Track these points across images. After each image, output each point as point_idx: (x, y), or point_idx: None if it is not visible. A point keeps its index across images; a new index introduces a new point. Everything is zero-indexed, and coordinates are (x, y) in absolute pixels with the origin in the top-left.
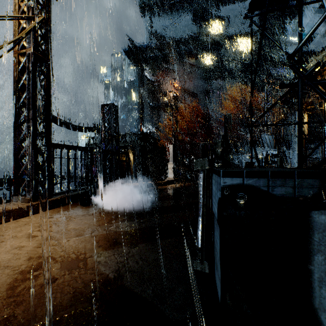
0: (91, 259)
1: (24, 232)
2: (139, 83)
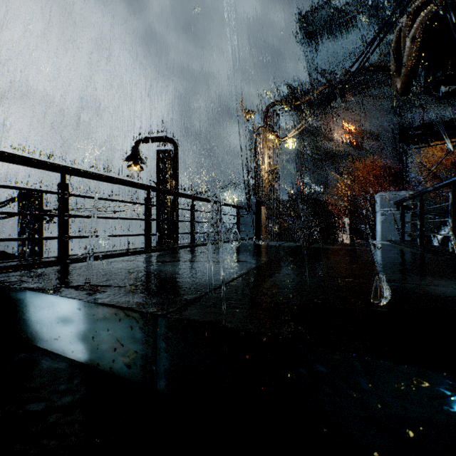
0: None
1: None
2: (300, 132)
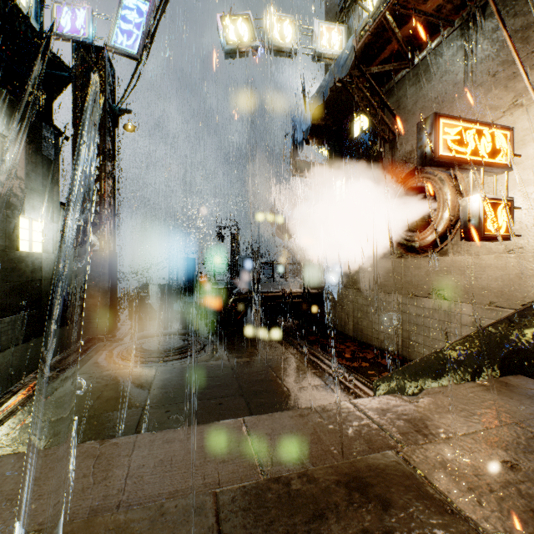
0: None
1: None
2: None
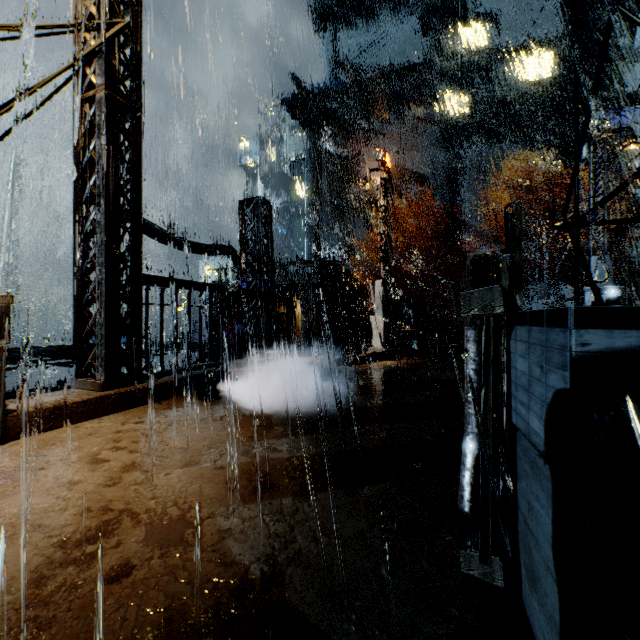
0: (211, 521)
1: (84, 451)
2: (312, 162)
